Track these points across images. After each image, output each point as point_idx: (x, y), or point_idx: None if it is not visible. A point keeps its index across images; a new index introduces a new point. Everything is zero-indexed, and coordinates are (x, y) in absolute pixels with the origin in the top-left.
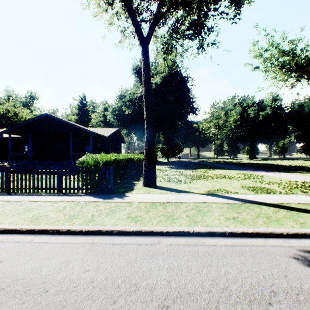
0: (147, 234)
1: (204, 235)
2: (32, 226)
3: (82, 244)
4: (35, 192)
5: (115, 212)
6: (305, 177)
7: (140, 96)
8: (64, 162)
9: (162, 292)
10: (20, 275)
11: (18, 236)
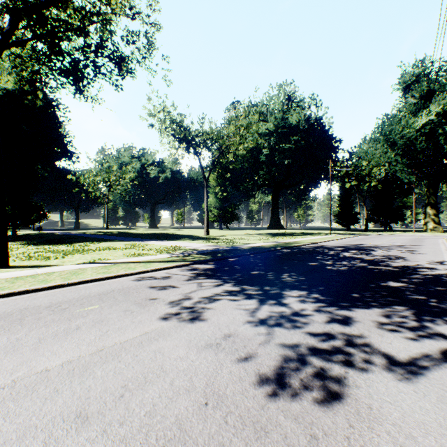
0: (22, 293)
1: (78, 284)
2: None
3: None
4: None
5: None
6: (182, 243)
7: None
8: None
9: (48, 305)
10: None
11: None
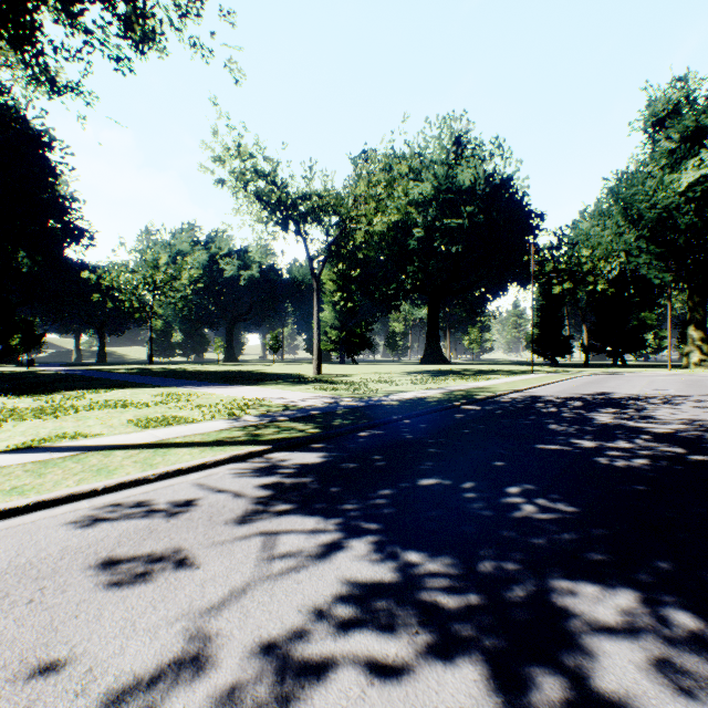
0: None
1: None
2: None
3: None
4: None
5: None
6: (268, 391)
7: None
8: None
9: None
10: None
11: None
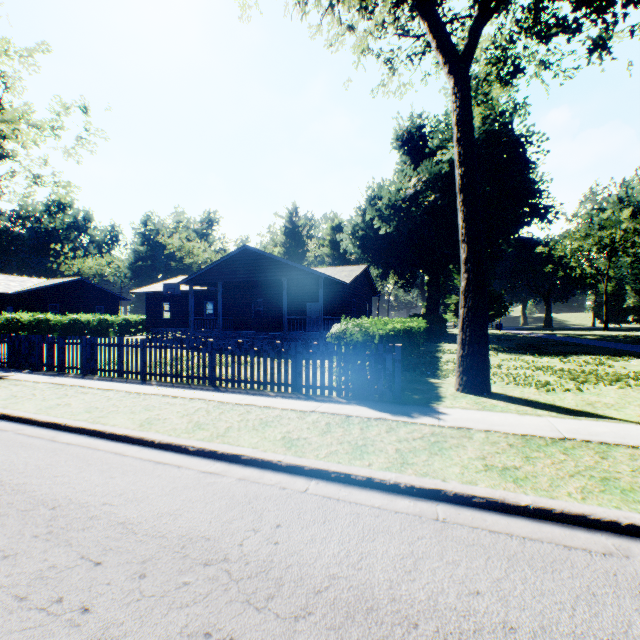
0: (569, 520)
1: None
2: (294, 459)
3: (415, 517)
4: (254, 388)
5: (444, 450)
6: None
7: (413, 194)
8: (274, 335)
9: None
10: (333, 566)
11: (276, 474)
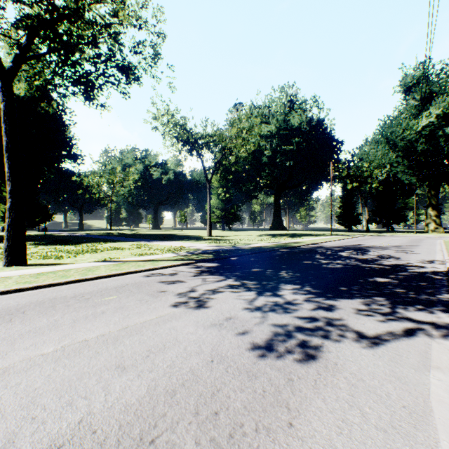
0: (47, 286)
1: (95, 279)
2: None
3: None
4: None
5: None
6: (185, 243)
7: None
8: None
9: (72, 295)
10: None
11: None
